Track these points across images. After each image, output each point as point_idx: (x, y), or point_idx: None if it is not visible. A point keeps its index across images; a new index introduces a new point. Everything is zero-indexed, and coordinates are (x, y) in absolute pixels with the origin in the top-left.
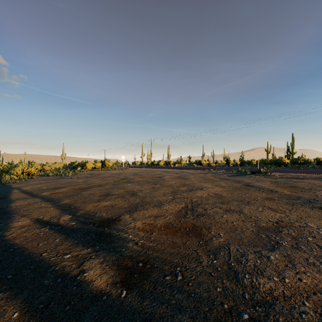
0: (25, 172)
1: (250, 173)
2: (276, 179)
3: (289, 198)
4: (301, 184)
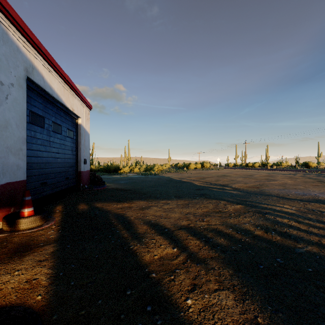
0: (158, 169)
1: None
2: None
3: None
4: None
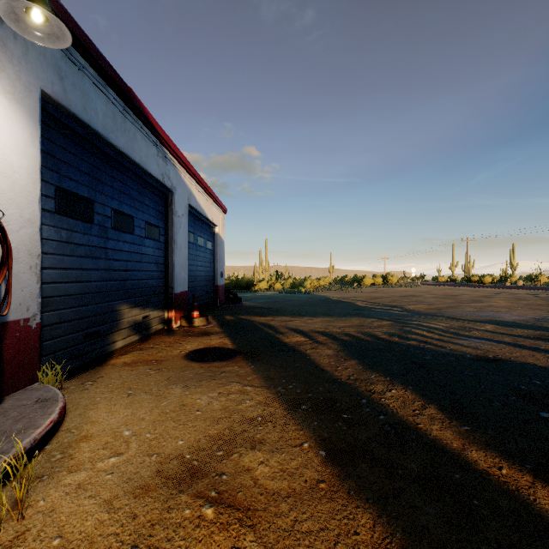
0: (312, 286)
1: None
2: None
3: None
4: None
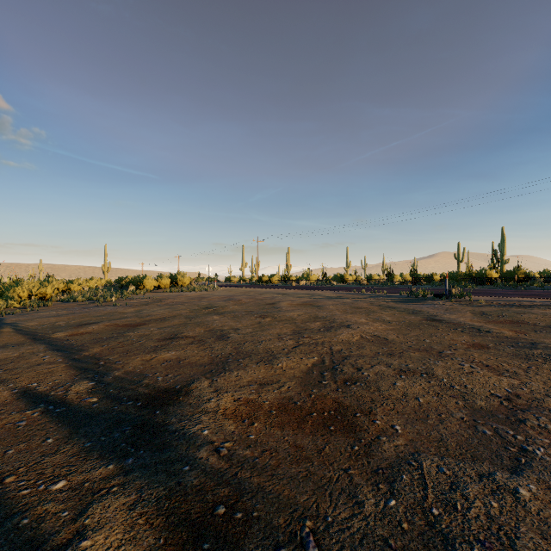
0: (34, 295)
1: (433, 297)
2: (482, 308)
3: (515, 345)
4: (530, 318)
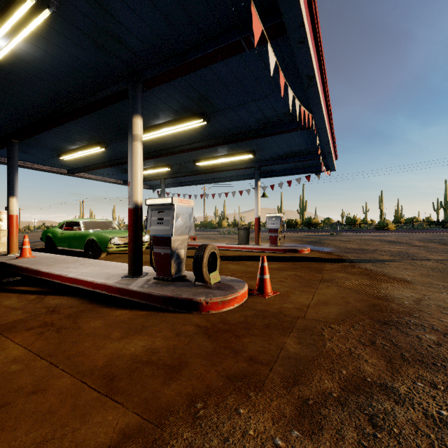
0: None
1: None
2: None
3: None
4: None
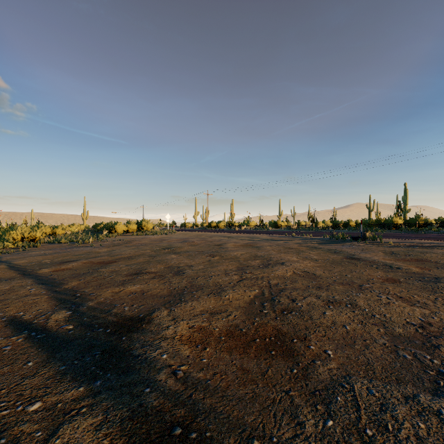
0: (26, 237)
1: (350, 240)
2: (391, 249)
3: (422, 279)
4: (431, 257)
